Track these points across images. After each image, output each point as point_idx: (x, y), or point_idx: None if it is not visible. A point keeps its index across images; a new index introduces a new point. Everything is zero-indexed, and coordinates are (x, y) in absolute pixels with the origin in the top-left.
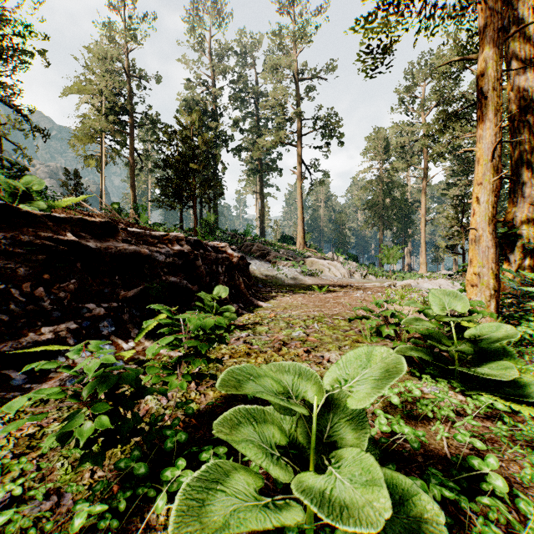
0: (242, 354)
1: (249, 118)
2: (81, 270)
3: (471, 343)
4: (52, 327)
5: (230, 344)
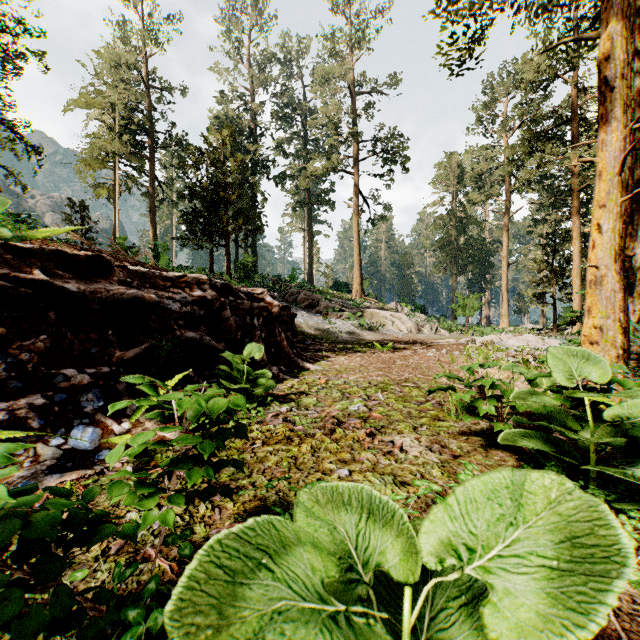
0: (280, 438)
1: (295, 139)
2: (56, 322)
3: (609, 426)
4: (7, 403)
5: (265, 423)
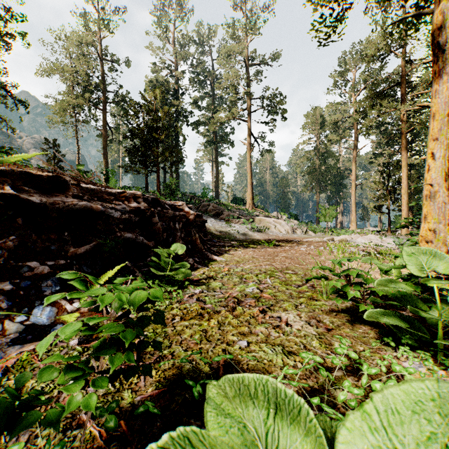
0: (194, 315)
1: (206, 97)
2: (23, 226)
3: None
4: None
5: (183, 302)
